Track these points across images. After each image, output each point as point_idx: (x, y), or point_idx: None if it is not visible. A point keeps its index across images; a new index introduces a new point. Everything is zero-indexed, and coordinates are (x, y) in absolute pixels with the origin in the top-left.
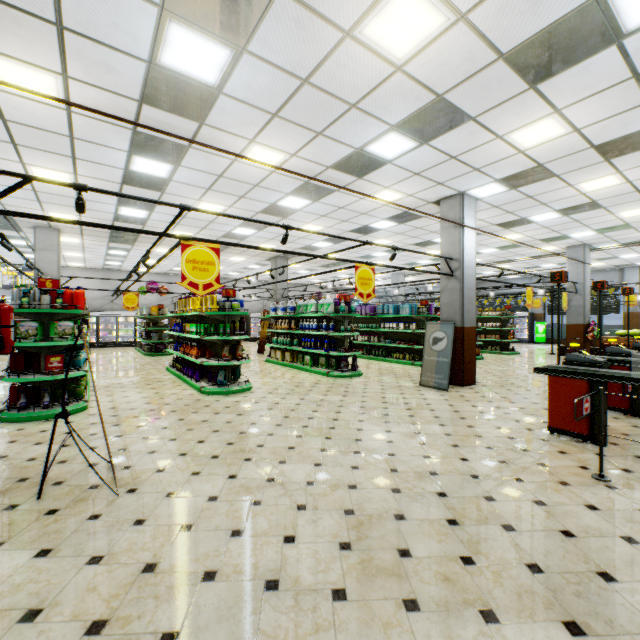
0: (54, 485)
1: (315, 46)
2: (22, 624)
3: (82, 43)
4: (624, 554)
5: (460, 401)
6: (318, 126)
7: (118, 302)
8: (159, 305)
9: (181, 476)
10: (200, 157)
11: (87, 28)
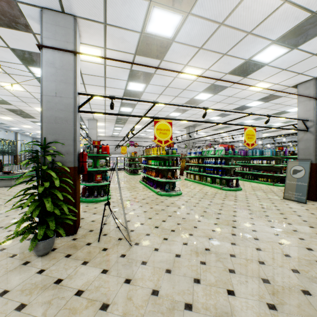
0: (103, 235)
1: (231, 0)
2: (101, 311)
3: (113, 30)
4: None
5: None
6: (224, 50)
7: (117, 150)
8: (135, 152)
9: (158, 239)
10: (158, 78)
11: (116, 22)
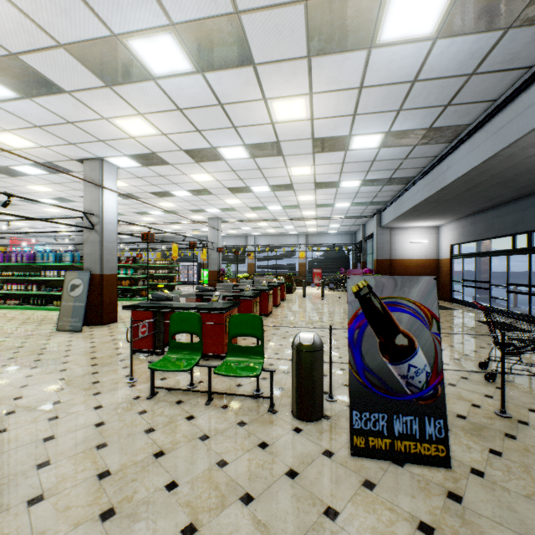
0: None
1: None
2: None
3: None
4: (82, 438)
5: (84, 340)
6: None
7: None
8: None
9: None
10: None
11: None
